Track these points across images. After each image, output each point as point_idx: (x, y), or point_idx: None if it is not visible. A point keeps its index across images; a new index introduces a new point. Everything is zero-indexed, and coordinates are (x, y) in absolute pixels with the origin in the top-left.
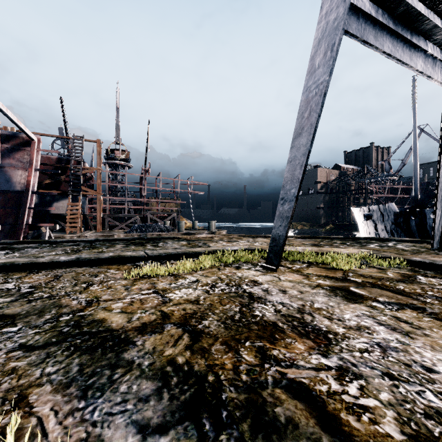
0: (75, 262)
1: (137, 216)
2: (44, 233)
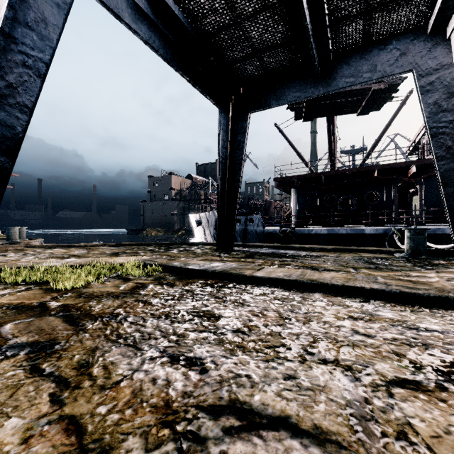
0: None
1: None
2: None
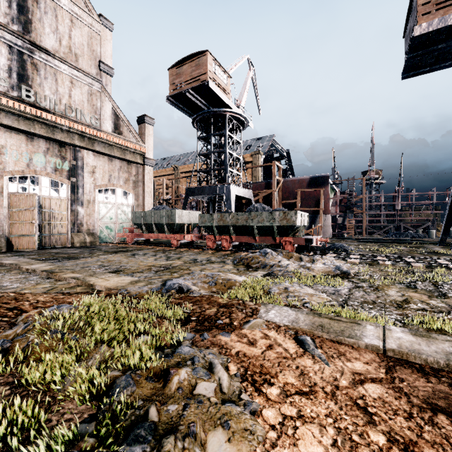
0: (383, 242)
1: (391, 225)
2: (344, 235)
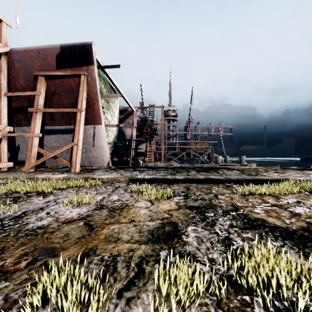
0: (186, 180)
1: (183, 152)
2: (140, 162)
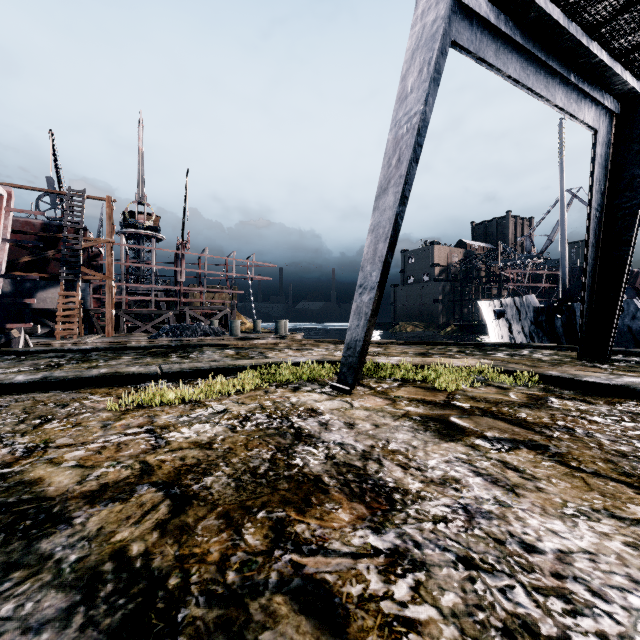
0: (39, 384)
1: (169, 313)
2: (17, 338)
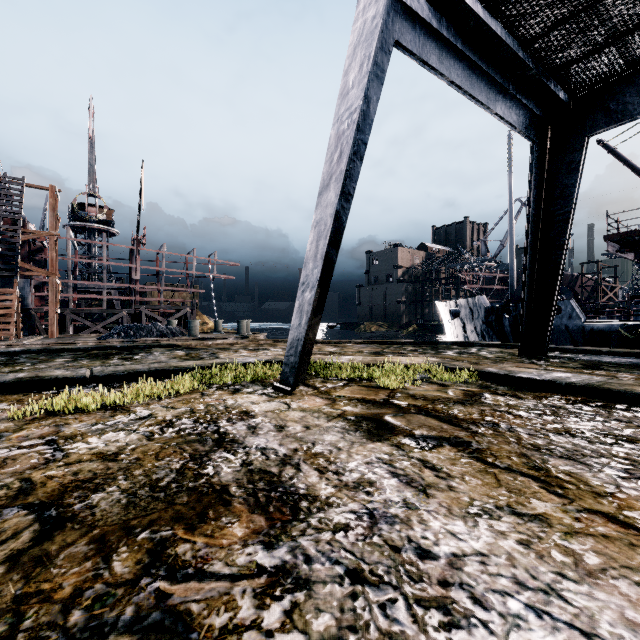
0: None
1: (123, 312)
2: None
